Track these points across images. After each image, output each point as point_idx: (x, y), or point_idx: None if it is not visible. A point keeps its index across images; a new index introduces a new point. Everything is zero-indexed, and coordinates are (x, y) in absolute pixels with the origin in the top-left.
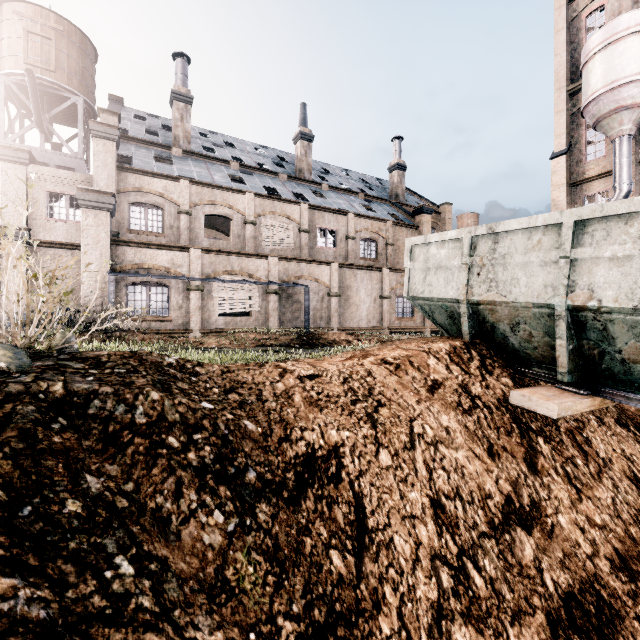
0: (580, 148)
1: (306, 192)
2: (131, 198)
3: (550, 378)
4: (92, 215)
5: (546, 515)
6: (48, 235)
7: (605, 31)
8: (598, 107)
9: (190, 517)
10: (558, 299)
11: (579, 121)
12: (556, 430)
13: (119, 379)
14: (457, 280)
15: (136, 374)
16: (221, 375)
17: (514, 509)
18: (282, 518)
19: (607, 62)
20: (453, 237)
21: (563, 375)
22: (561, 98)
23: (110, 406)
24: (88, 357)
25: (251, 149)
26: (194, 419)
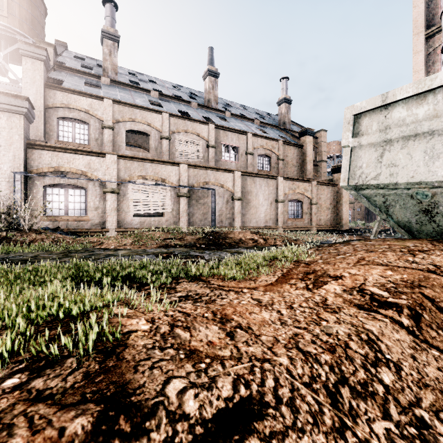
0: None
1: (213, 117)
2: (59, 113)
3: None
4: (5, 117)
5: None
6: None
7: None
8: None
9: None
10: None
11: (435, 59)
12: None
13: None
14: None
15: None
16: None
17: None
18: None
19: None
20: None
21: None
22: (419, 41)
23: None
24: None
25: (170, 86)
26: None
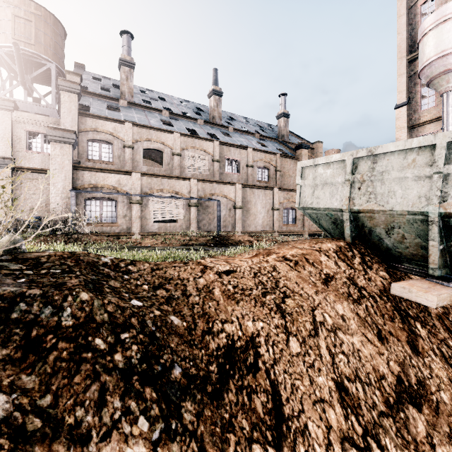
0: (416, 101)
1: (217, 133)
2: (89, 136)
3: (420, 272)
4: (58, 147)
5: (431, 392)
6: (28, 163)
7: (436, 14)
8: (431, 70)
9: (112, 429)
10: (432, 207)
11: (416, 81)
12: (428, 315)
13: (52, 279)
14: (341, 193)
15: (70, 274)
16: (151, 272)
17: (405, 388)
18: (207, 416)
19: (438, 37)
20: (337, 159)
21: (434, 270)
22: (402, 64)
23: (36, 309)
24: (29, 258)
25: (177, 102)
26: (122, 318)
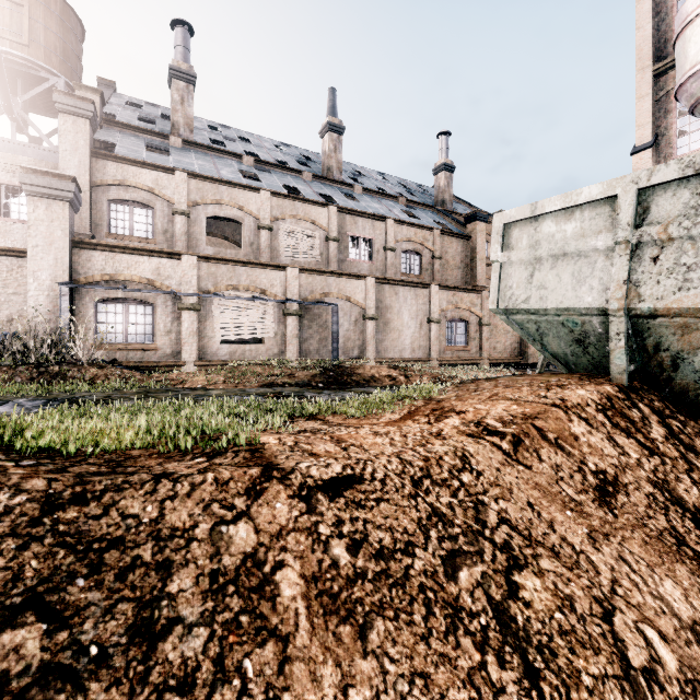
0: (669, 140)
1: (335, 194)
2: (111, 193)
3: None
4: (43, 206)
5: None
6: (3, 240)
7: None
8: (699, 84)
9: None
10: None
11: (668, 107)
12: None
13: None
14: (602, 274)
15: None
16: (30, 522)
17: None
18: None
19: None
20: (595, 197)
21: None
22: (645, 80)
23: None
24: None
25: (270, 146)
26: None
